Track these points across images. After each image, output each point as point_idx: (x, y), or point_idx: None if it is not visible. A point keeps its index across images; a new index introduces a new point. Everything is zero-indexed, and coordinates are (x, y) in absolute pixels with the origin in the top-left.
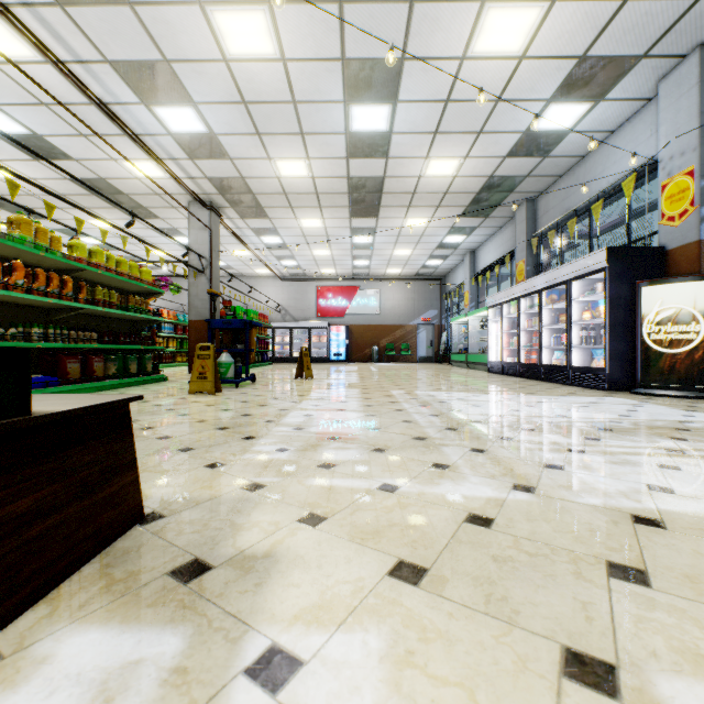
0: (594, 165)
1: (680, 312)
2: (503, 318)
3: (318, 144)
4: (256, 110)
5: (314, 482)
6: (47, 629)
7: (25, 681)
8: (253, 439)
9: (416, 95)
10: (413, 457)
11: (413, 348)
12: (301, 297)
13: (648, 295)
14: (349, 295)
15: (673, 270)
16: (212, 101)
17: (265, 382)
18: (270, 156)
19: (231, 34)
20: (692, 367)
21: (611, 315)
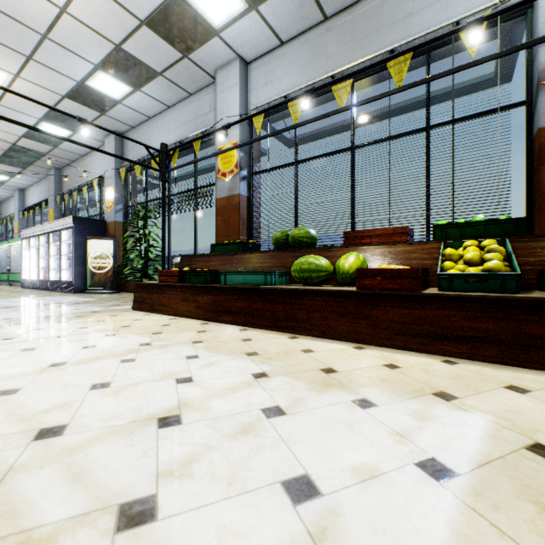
0: (88, 164)
1: (103, 254)
2: (32, 248)
3: None
4: None
5: None
6: None
7: None
8: None
9: None
10: None
11: None
12: None
13: (91, 244)
14: None
15: (109, 232)
16: None
17: None
18: None
19: None
20: (108, 279)
21: (76, 252)
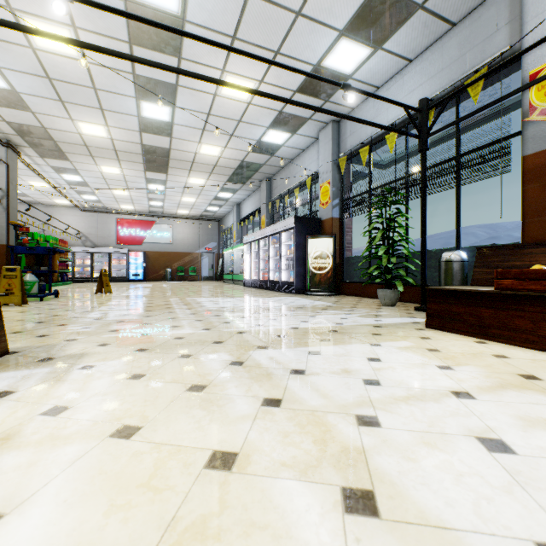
0: (297, 166)
1: (323, 253)
2: (252, 251)
3: (116, 118)
4: (60, 85)
5: (106, 336)
6: None
7: None
8: (66, 325)
9: (188, 106)
10: (164, 324)
11: (198, 270)
12: (102, 226)
13: (311, 243)
14: (146, 227)
15: (324, 231)
16: (17, 70)
17: (68, 296)
18: (72, 118)
19: None
20: (327, 281)
21: (296, 253)
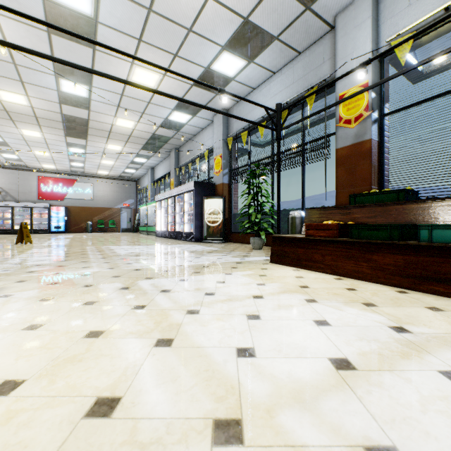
0: (198, 141)
1: (215, 210)
2: (162, 208)
3: (36, 90)
4: None
5: (23, 275)
6: None
7: None
8: None
9: (103, 87)
10: (76, 266)
11: (117, 223)
12: (23, 183)
13: (206, 202)
14: (68, 185)
15: (217, 193)
16: None
17: None
18: None
19: None
20: (219, 231)
21: (196, 210)
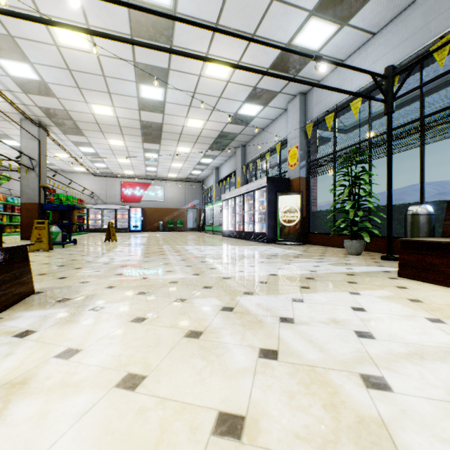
0: (268, 134)
1: (291, 208)
2: (229, 207)
3: (120, 100)
4: (78, 75)
5: (112, 279)
6: (16, 313)
7: (18, 318)
8: (81, 268)
9: (177, 86)
10: (159, 269)
11: (184, 222)
12: (110, 188)
13: (281, 199)
14: (143, 188)
15: (292, 188)
16: (45, 64)
17: (84, 244)
18: (87, 101)
19: (61, 34)
20: (295, 232)
21: (268, 208)
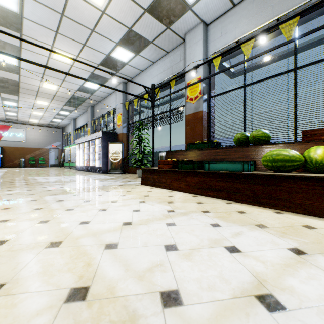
0: (107, 102)
1: (117, 151)
2: (80, 149)
3: None
4: None
5: None
6: None
7: None
8: None
9: (30, 60)
10: (3, 190)
11: (47, 160)
12: None
13: (110, 146)
14: (3, 130)
15: (119, 139)
16: None
17: None
18: None
19: None
20: (119, 166)
21: (103, 151)
